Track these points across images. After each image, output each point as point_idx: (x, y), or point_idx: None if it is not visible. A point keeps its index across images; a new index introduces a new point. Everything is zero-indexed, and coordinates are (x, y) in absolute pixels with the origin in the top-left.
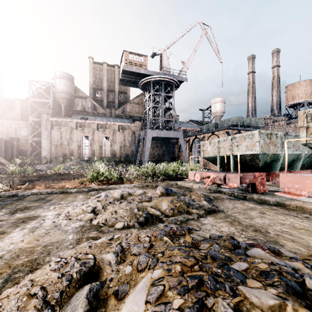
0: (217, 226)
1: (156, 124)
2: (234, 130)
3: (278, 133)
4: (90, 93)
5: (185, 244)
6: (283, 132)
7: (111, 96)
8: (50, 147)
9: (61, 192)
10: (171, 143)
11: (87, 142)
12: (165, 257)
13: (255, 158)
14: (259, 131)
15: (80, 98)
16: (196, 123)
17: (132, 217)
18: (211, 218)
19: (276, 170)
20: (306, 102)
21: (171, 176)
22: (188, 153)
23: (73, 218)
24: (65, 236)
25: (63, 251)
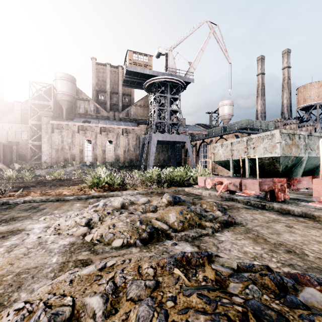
0: (238, 245)
1: (162, 127)
2: (243, 133)
3: (301, 133)
4: (93, 96)
5: (206, 283)
6: (306, 132)
7: (115, 98)
8: (51, 151)
9: (57, 199)
10: (177, 147)
11: (90, 146)
12: (177, 308)
13: (275, 161)
14: (280, 130)
15: (82, 100)
16: (203, 126)
17: (133, 232)
18: (229, 233)
19: (298, 175)
20: (318, 104)
21: (178, 182)
22: (195, 157)
23: (63, 233)
24: (47, 258)
25: (40, 282)
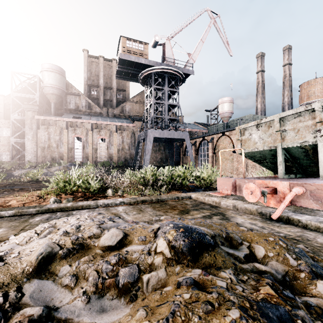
0: None
1: (159, 123)
2: None
3: None
4: (85, 90)
5: None
6: None
7: (109, 94)
8: (36, 150)
9: None
10: (175, 146)
11: (80, 144)
12: None
13: None
14: None
15: (73, 95)
16: (202, 124)
17: None
18: None
19: None
20: None
21: (180, 184)
22: (195, 157)
23: None
24: None
25: None
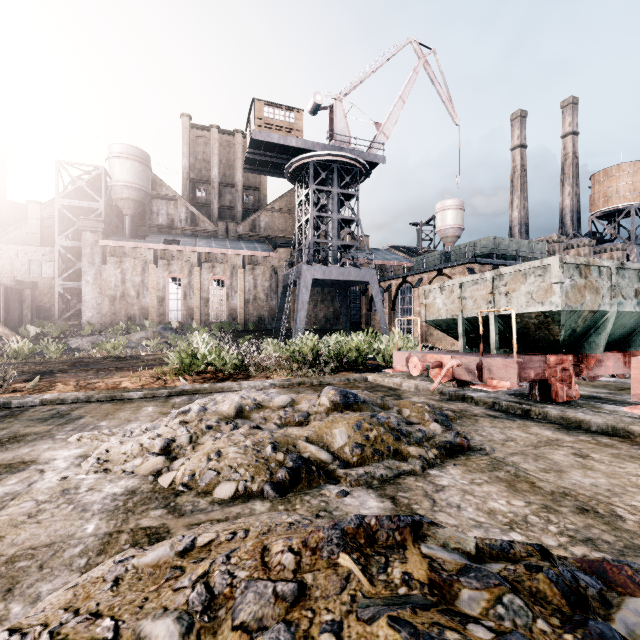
0: (476, 496)
1: (322, 253)
2: (484, 265)
3: (604, 263)
4: (185, 190)
5: (410, 591)
6: (614, 262)
7: (229, 195)
8: (100, 301)
9: (108, 398)
10: (353, 292)
11: (179, 290)
12: None
13: (550, 321)
14: (561, 258)
15: (163, 199)
16: (405, 251)
17: (258, 468)
18: (456, 469)
19: (598, 349)
20: (634, 207)
21: (354, 362)
22: (389, 313)
23: (115, 468)
24: (76, 524)
25: (54, 579)
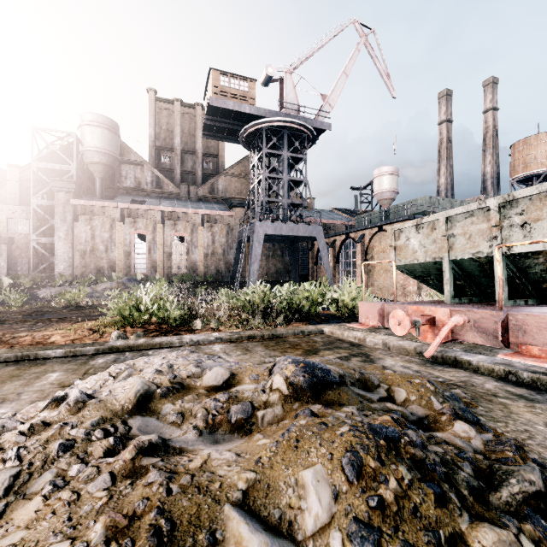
0: None
1: (273, 211)
2: None
3: None
4: (151, 156)
5: None
6: None
7: (190, 161)
8: (72, 255)
9: (19, 358)
10: (301, 248)
11: (144, 245)
12: None
13: None
14: None
15: (131, 164)
16: (346, 212)
17: None
18: None
19: None
20: None
21: (307, 312)
22: (333, 266)
23: None
24: None
25: None
